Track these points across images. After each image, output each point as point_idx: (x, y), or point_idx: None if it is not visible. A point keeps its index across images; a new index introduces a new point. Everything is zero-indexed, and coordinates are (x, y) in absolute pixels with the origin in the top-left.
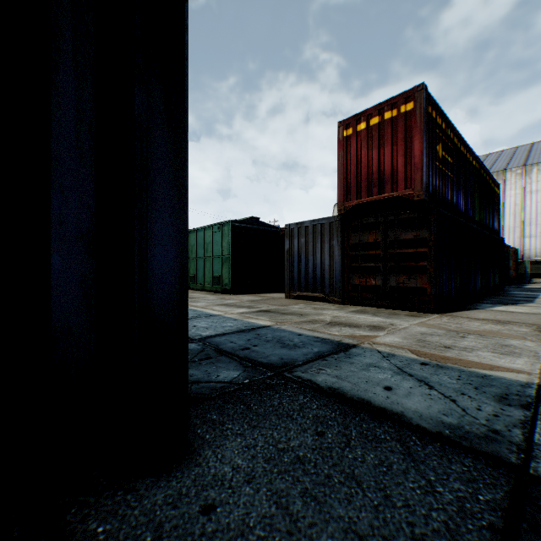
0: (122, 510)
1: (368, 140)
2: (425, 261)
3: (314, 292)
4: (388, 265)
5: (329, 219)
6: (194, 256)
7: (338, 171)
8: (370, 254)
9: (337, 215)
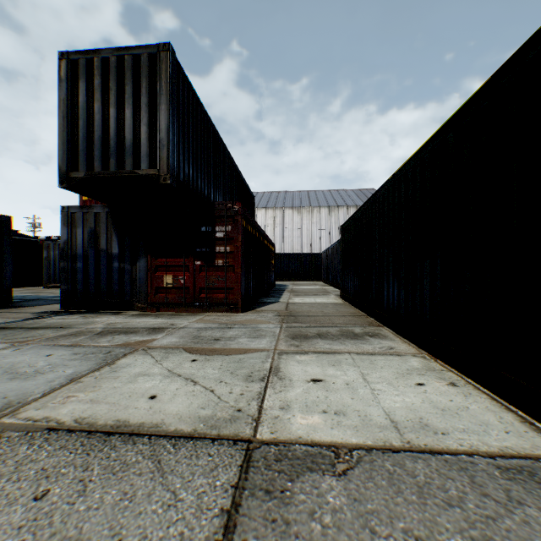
0: (5, 305)
1: None
2: None
3: None
4: None
5: None
6: None
7: None
8: None
9: None
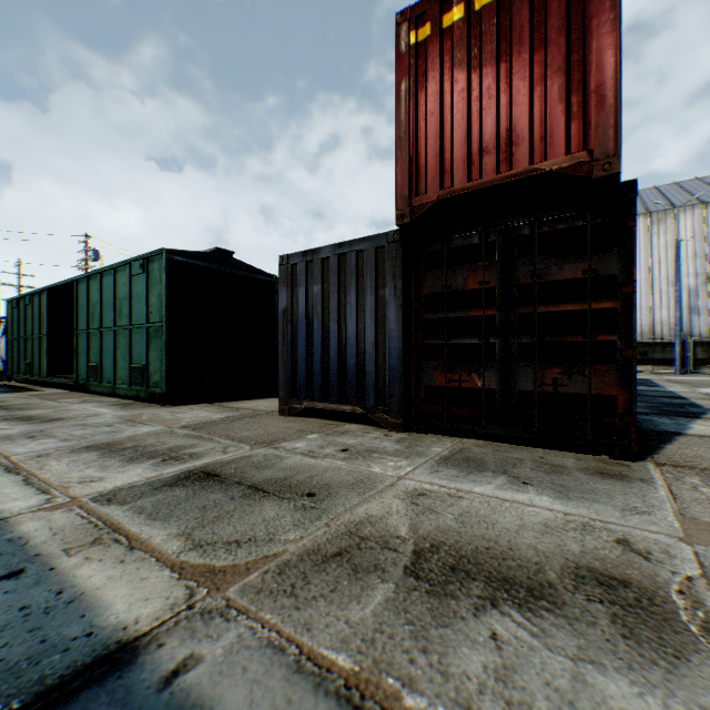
0: None
1: (471, 47)
2: (612, 332)
3: (340, 403)
4: (515, 343)
5: (375, 240)
6: (98, 326)
7: (397, 126)
8: (471, 318)
9: (394, 231)
